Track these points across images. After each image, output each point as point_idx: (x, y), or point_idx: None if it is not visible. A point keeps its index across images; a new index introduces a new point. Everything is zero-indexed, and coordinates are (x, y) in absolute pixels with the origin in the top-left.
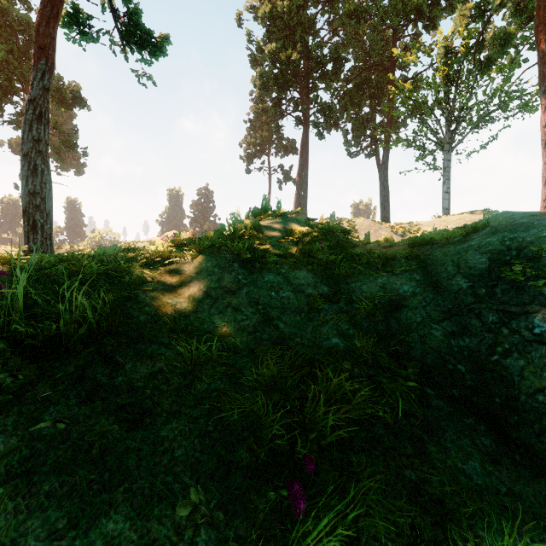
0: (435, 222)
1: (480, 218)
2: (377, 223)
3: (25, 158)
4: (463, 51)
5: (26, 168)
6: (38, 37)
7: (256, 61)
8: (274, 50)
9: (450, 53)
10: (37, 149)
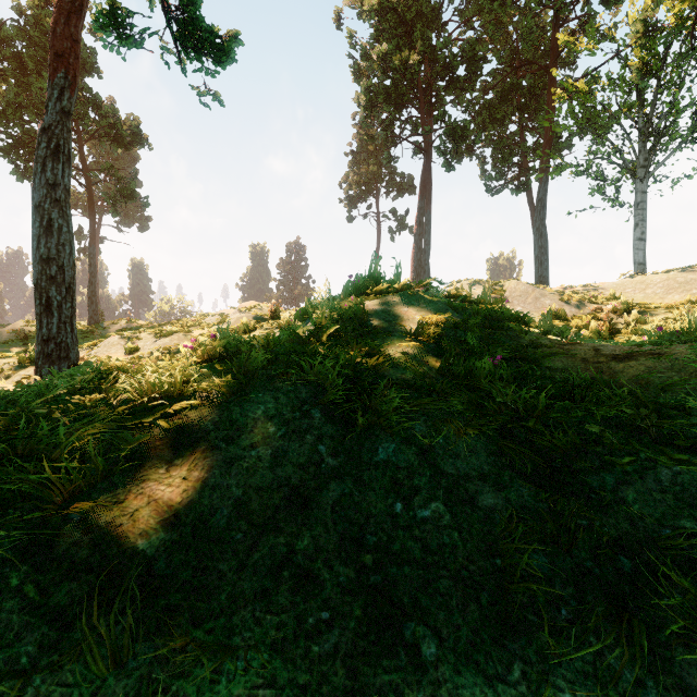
0: (626, 284)
1: None
2: (537, 288)
3: (36, 210)
4: (675, 24)
5: (37, 224)
6: (55, 39)
7: (360, 73)
8: (384, 54)
9: (651, 30)
10: (52, 198)
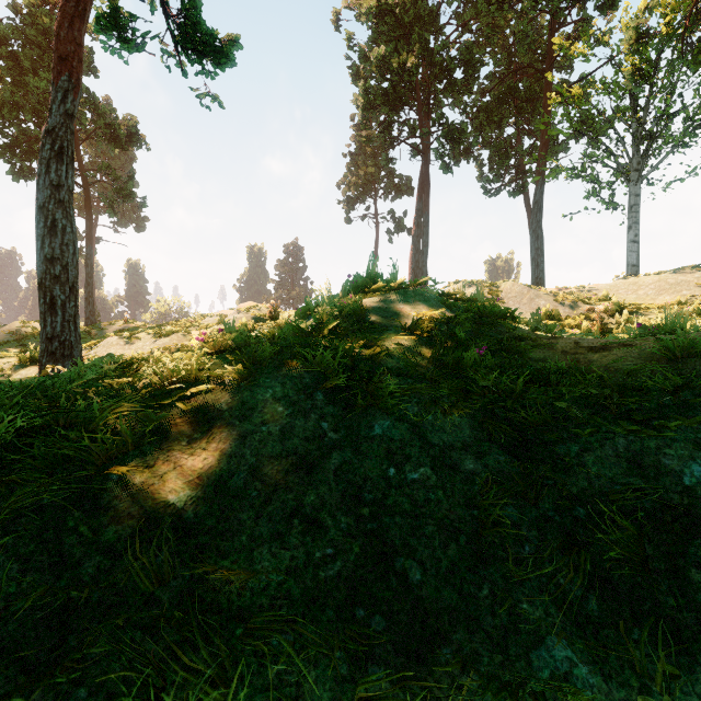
0: (619, 285)
1: (693, 279)
2: (532, 289)
3: (40, 211)
4: (666, 31)
5: (41, 225)
6: (59, 43)
7: (358, 74)
8: (382, 56)
9: (643, 36)
10: (56, 198)
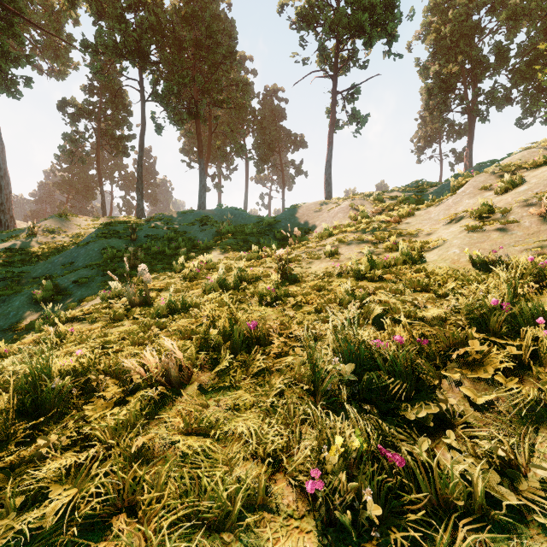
0: None
1: None
2: None
3: (326, 181)
4: None
5: (326, 184)
6: (329, 139)
7: (424, 75)
8: (436, 70)
9: None
10: (329, 177)
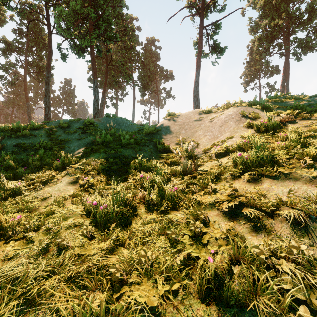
0: None
1: None
2: None
3: (194, 97)
4: None
5: (195, 99)
6: (197, 63)
7: (253, 31)
8: (266, 23)
9: None
10: (197, 94)
